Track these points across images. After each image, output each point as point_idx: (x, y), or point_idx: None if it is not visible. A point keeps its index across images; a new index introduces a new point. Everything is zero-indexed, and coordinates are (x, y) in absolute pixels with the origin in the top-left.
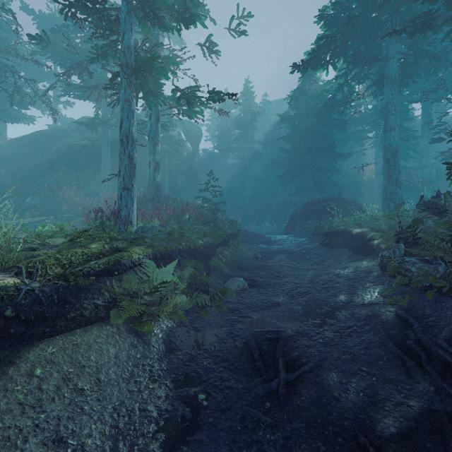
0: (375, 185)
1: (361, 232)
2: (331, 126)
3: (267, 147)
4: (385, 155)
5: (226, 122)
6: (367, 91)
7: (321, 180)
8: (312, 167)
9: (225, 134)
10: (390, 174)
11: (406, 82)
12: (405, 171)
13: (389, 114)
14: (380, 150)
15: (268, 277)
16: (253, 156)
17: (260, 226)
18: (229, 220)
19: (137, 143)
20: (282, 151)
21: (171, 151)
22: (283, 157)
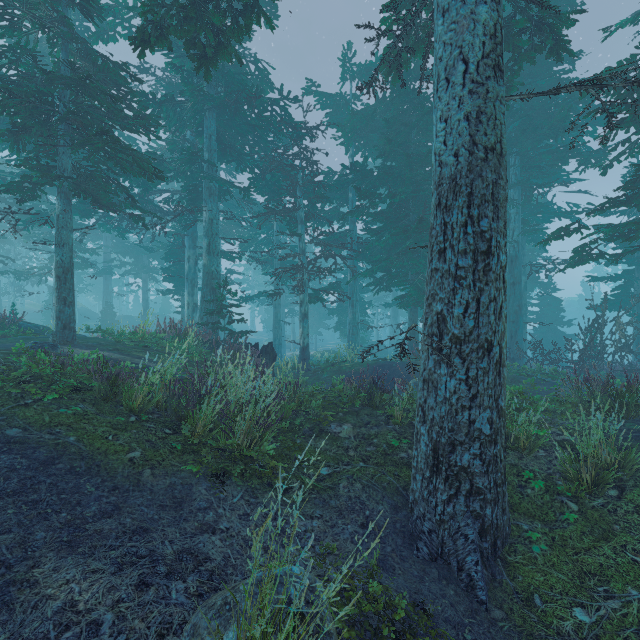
0: None
1: None
2: None
3: None
4: None
5: None
6: None
7: None
8: None
9: None
10: None
11: None
12: None
13: None
14: None
15: None
16: None
17: None
18: None
19: None
20: None
21: None
22: None
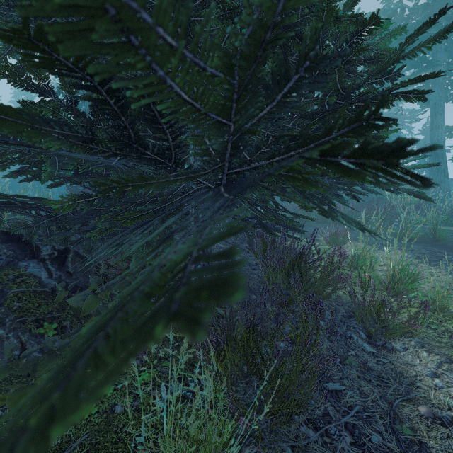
0: None
1: None
2: None
3: None
4: None
5: None
6: None
7: None
8: None
9: None
10: None
11: None
12: None
13: None
14: None
15: None
16: None
17: None
18: None
19: None
20: None
21: None
22: None
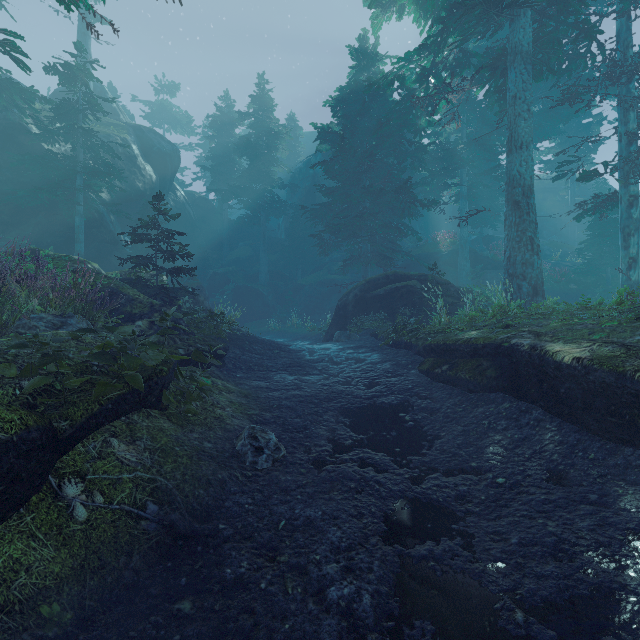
0: (460, 259)
1: (604, 360)
2: (402, 155)
3: (295, 196)
4: (512, 195)
5: (226, 147)
6: (449, 112)
7: (387, 245)
8: (372, 221)
9: (225, 167)
10: (521, 230)
11: (538, 72)
12: (492, 244)
13: (519, 117)
14: (467, 206)
15: (302, 634)
16: (272, 205)
17: (284, 322)
18: (204, 314)
19: (6, 139)
20: (320, 191)
21: (93, 165)
22: (322, 203)
